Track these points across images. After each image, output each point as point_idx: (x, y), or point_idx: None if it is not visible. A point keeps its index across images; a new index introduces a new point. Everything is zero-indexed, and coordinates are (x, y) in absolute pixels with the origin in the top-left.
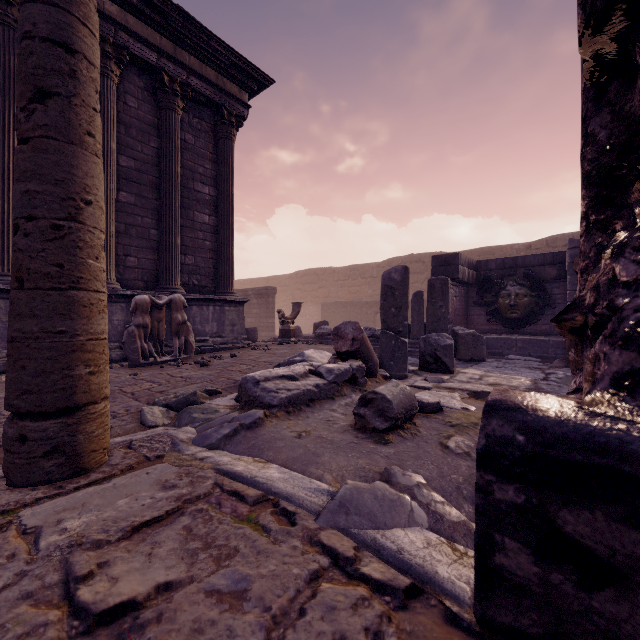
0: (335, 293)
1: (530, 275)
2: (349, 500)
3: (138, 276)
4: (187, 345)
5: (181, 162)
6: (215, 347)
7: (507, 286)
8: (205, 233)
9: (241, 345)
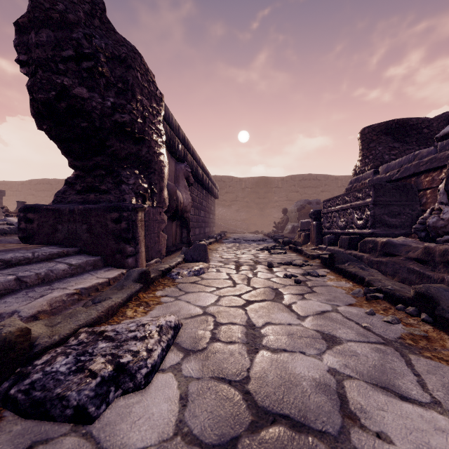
0: None
1: None
2: (3, 240)
3: None
4: None
5: None
6: None
7: None
8: None
9: None
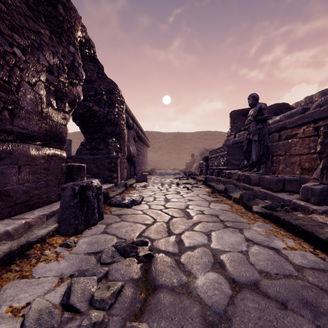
0: None
1: None
2: None
3: None
4: None
5: None
6: None
7: None
8: None
9: None
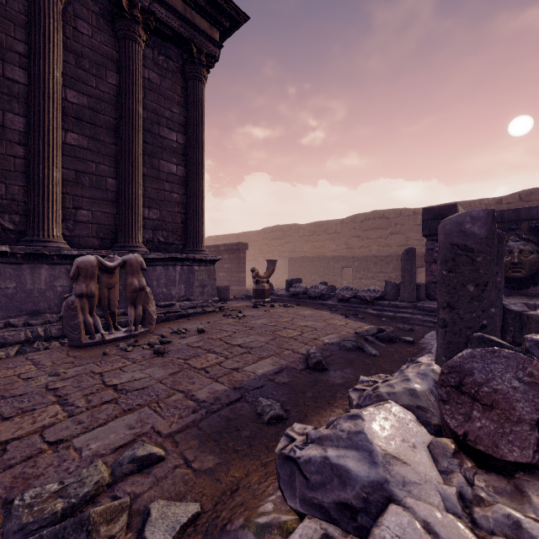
0: (300, 248)
1: (538, 229)
2: None
3: (92, 232)
4: (145, 316)
5: (144, 103)
6: (182, 313)
7: (508, 241)
8: (172, 184)
9: (212, 309)
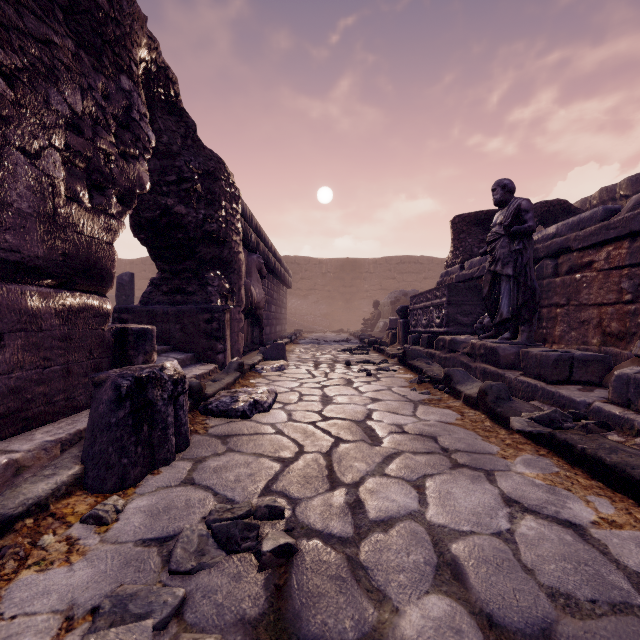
0: None
1: None
2: None
3: None
4: None
5: None
6: None
7: None
8: None
9: None
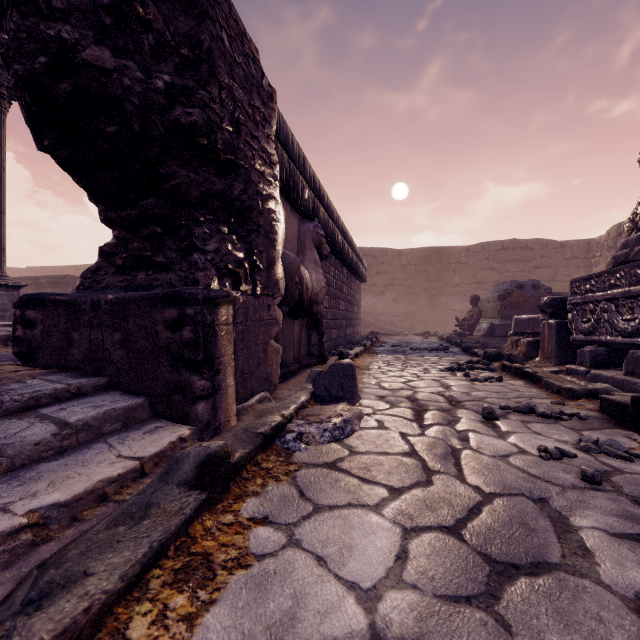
0: None
1: None
2: (4, 355)
3: None
4: None
5: None
6: None
7: None
8: None
9: None
